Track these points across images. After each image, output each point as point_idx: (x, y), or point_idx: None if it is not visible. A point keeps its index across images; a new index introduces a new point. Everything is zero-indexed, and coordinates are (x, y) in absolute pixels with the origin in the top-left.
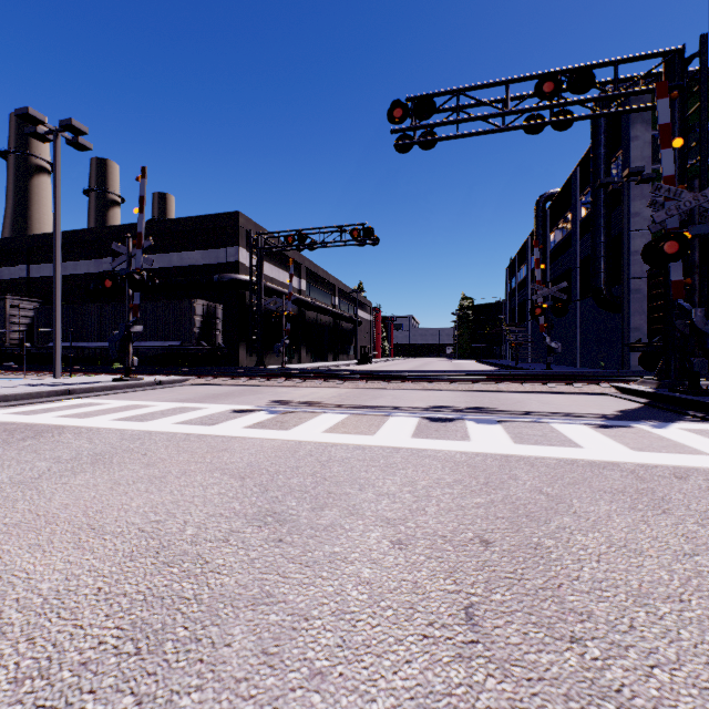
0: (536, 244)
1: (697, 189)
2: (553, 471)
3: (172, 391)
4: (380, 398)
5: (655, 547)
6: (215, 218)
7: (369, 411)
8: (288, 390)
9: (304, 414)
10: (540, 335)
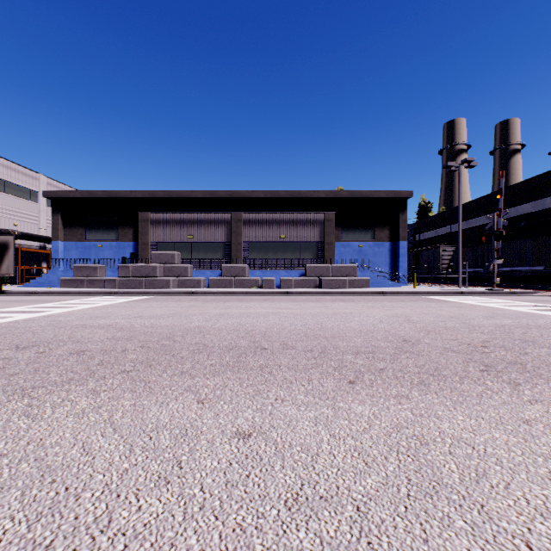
0: None
1: None
2: None
3: (516, 297)
4: None
5: None
6: None
7: None
8: None
9: None
10: None
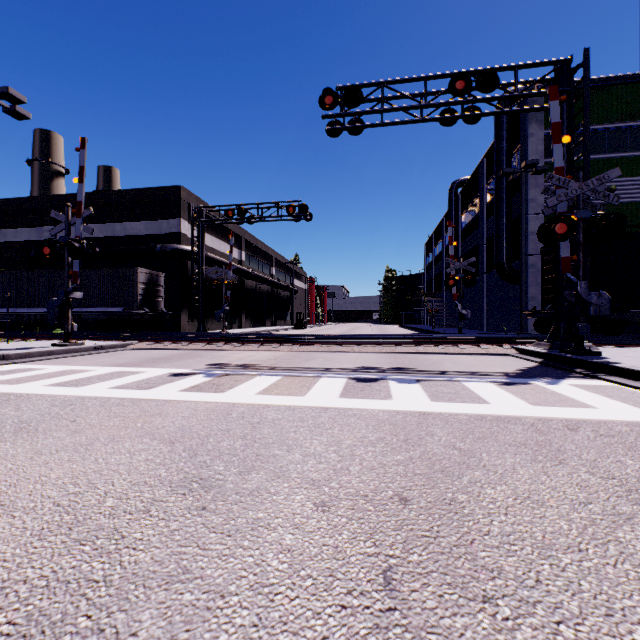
0: (450, 223)
1: (581, 180)
2: (465, 426)
3: (112, 356)
4: (312, 360)
5: (554, 497)
6: (158, 191)
7: (301, 373)
8: (227, 353)
9: (239, 377)
10: (453, 303)
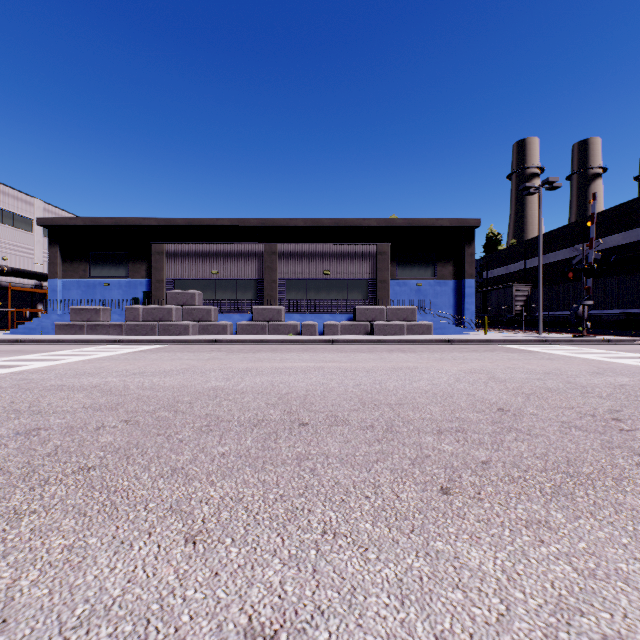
0: None
1: None
2: None
3: (613, 346)
4: None
5: None
6: None
7: None
8: None
9: None
10: None
